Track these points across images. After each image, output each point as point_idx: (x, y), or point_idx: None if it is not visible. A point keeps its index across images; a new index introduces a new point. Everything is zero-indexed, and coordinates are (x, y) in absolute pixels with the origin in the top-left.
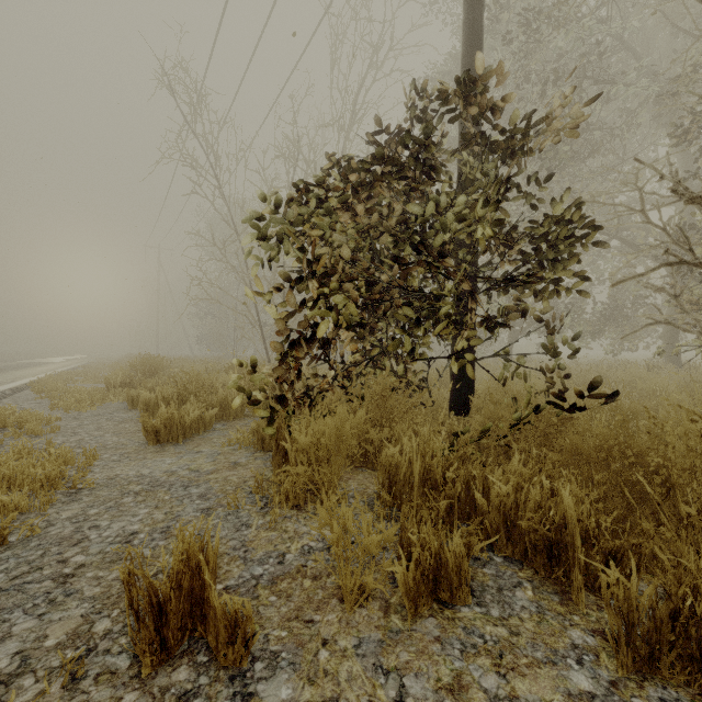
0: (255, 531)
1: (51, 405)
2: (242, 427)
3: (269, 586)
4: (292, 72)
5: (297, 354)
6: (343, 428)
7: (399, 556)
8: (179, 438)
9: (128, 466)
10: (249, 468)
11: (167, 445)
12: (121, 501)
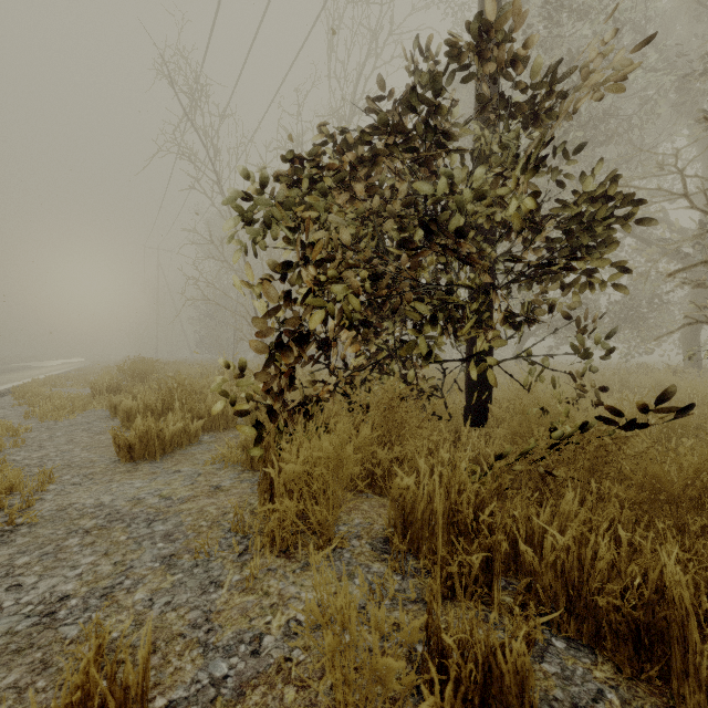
0: (226, 594)
1: (25, 413)
2: (232, 439)
3: (233, 701)
4: (293, 64)
5: (286, 358)
6: (344, 452)
7: (422, 640)
8: (156, 454)
9: (88, 492)
10: (232, 495)
11: (141, 463)
12: (63, 544)
